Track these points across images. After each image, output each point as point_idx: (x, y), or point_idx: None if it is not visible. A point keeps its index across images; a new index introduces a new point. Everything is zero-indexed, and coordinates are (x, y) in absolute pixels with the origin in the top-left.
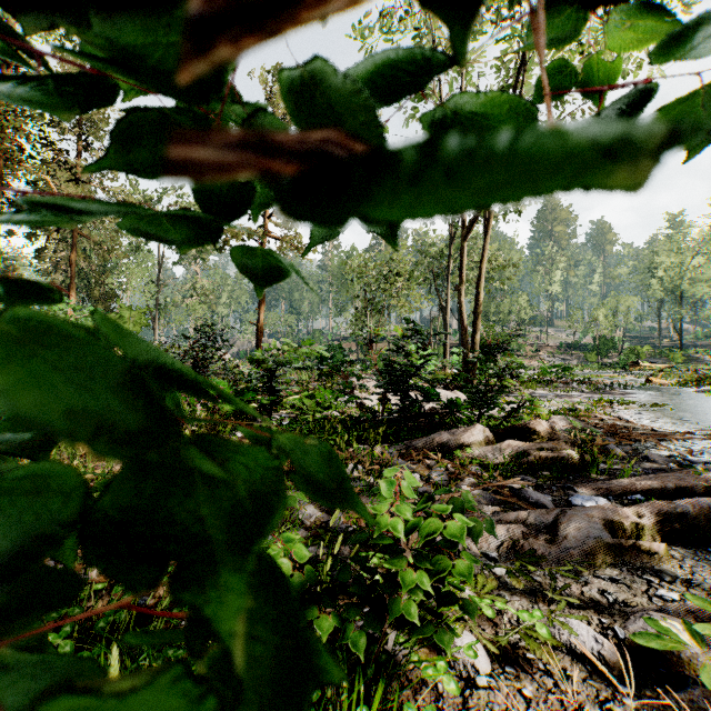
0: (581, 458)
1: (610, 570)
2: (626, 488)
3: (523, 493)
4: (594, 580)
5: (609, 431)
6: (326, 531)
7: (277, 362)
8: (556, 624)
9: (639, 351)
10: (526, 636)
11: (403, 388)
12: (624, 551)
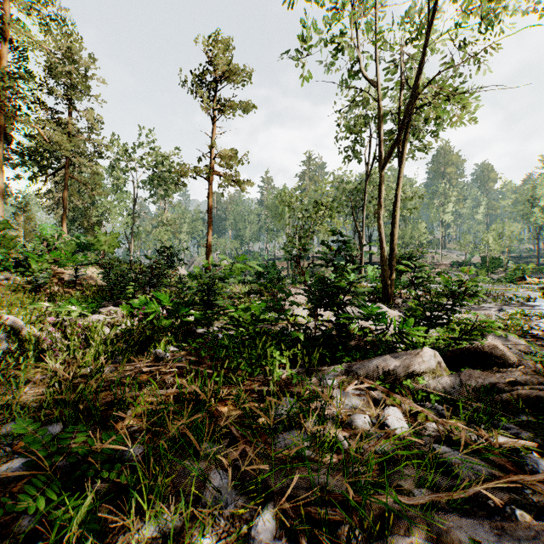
0: None
1: None
2: None
3: (531, 466)
4: None
5: None
6: None
7: (213, 278)
8: None
9: (524, 268)
10: None
11: (338, 304)
12: None
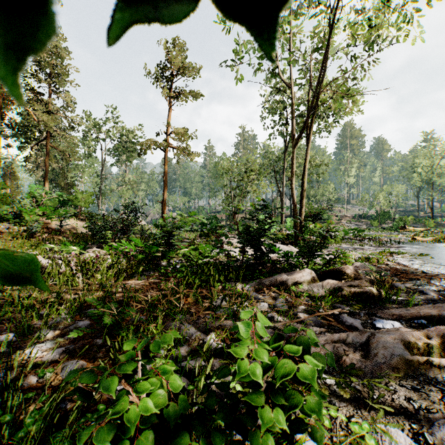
0: (379, 292)
1: (411, 380)
2: (412, 314)
3: (341, 318)
4: (400, 389)
5: (393, 273)
6: (202, 347)
7: (173, 227)
8: (378, 430)
9: (405, 219)
10: (356, 442)
11: (256, 244)
12: (419, 365)
